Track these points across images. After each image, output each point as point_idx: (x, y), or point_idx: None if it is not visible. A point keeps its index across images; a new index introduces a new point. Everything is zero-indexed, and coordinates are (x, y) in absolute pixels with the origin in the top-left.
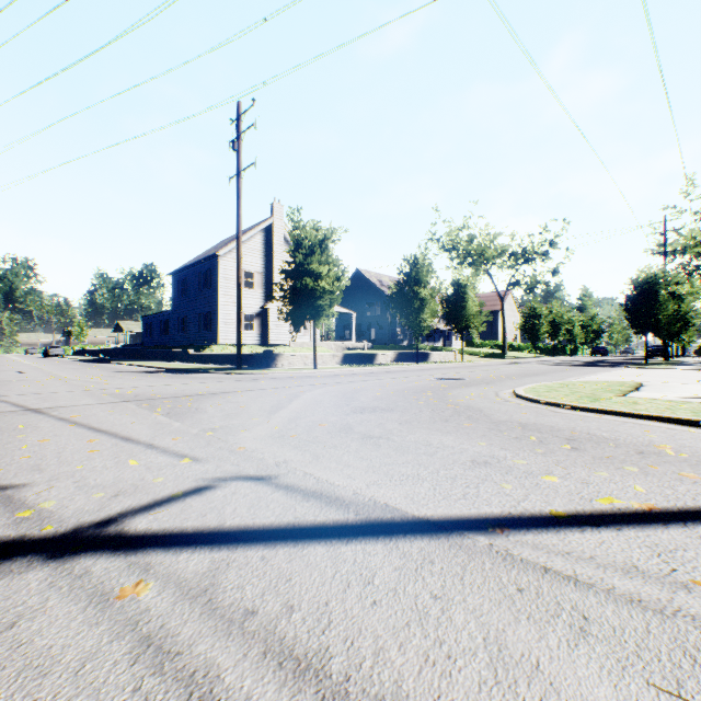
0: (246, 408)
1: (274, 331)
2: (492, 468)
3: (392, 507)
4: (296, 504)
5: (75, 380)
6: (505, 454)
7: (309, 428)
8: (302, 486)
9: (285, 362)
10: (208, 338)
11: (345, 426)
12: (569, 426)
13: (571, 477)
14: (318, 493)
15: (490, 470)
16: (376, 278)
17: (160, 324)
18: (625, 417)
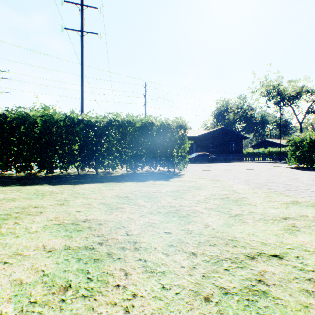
0: None
1: None
2: None
3: None
4: None
5: None
6: None
7: None
8: None
9: None
10: None
11: None
12: None
13: None
14: None
15: None
16: None
17: None
18: None
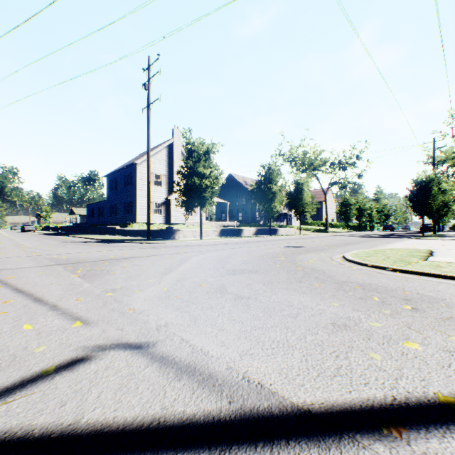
0: (146, 270)
1: (174, 214)
2: (353, 332)
3: (268, 390)
4: (166, 385)
5: (30, 248)
6: (358, 315)
7: (191, 289)
8: (177, 358)
9: (181, 235)
10: (130, 219)
11: (220, 287)
12: (398, 286)
13: (429, 342)
14: (191, 367)
15: (351, 334)
16: (242, 180)
17: (98, 210)
18: (438, 278)
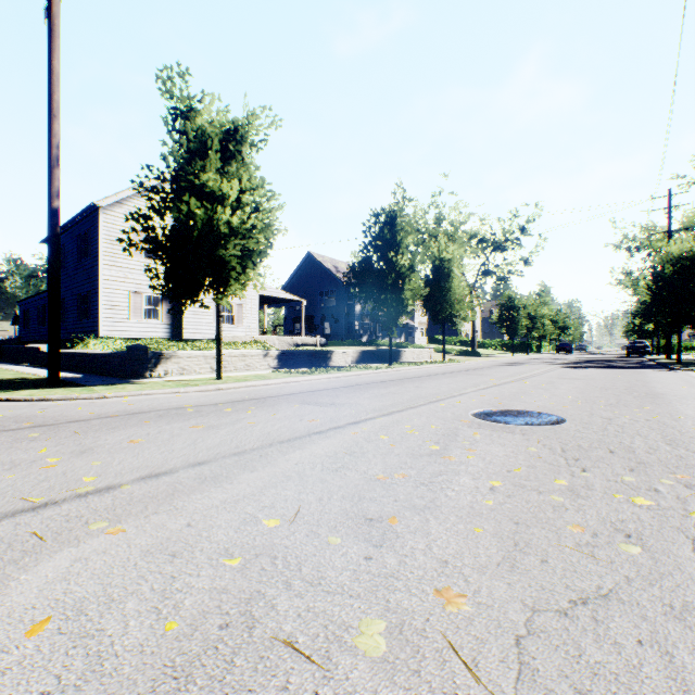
0: None
1: (191, 320)
2: None
3: None
4: None
5: None
6: None
7: None
8: None
9: (172, 366)
10: (88, 330)
11: None
12: None
13: None
14: None
15: None
16: (331, 264)
17: (36, 311)
18: None
